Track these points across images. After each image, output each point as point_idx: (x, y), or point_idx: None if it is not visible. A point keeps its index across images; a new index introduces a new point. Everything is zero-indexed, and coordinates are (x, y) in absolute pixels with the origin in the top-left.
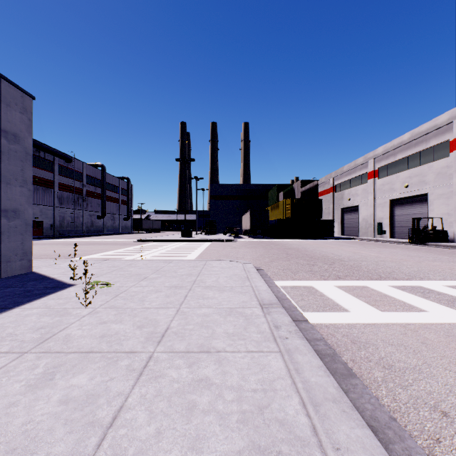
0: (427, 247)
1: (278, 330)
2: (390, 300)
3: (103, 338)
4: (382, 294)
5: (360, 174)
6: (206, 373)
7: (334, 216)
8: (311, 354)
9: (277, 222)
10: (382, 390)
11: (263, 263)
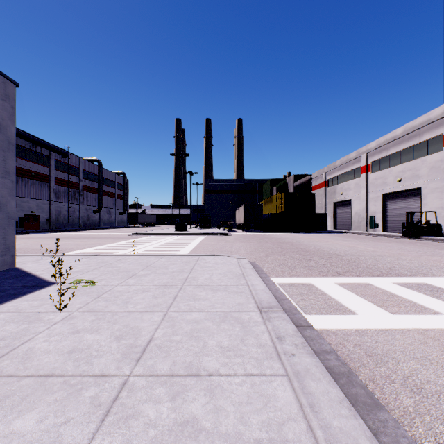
0: (422, 241)
1: (282, 344)
2: (398, 300)
3: (71, 353)
4: (388, 293)
5: (353, 168)
6: (194, 411)
7: (327, 210)
8: (326, 380)
9: (270, 216)
10: (418, 428)
11: (258, 257)
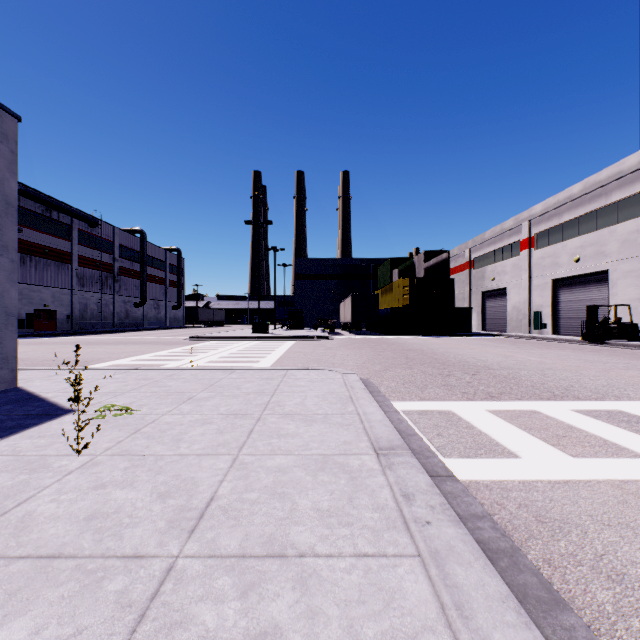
0: (610, 348)
1: (411, 505)
2: (580, 435)
3: (91, 521)
4: (566, 425)
5: (510, 242)
6: (276, 615)
7: (471, 303)
8: (480, 564)
9: (390, 312)
10: (622, 638)
11: (373, 372)
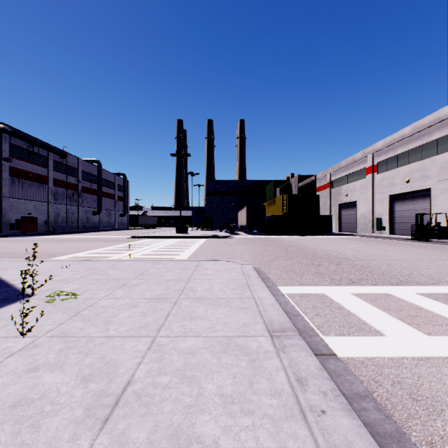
0: (432, 244)
1: (305, 391)
2: (428, 315)
3: (15, 408)
4: (415, 306)
5: (359, 169)
6: None
7: (331, 212)
8: None
9: (274, 218)
10: None
11: (263, 263)
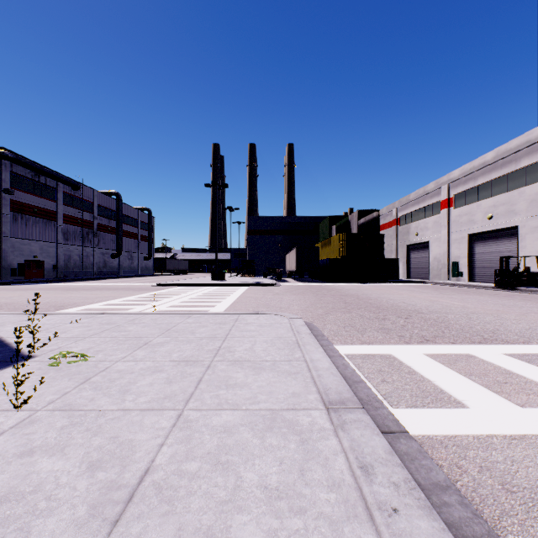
0: (521, 293)
1: (372, 482)
2: (520, 382)
3: (0, 505)
4: (503, 370)
5: (431, 203)
6: None
7: (398, 254)
8: None
9: (329, 262)
10: None
11: (316, 316)
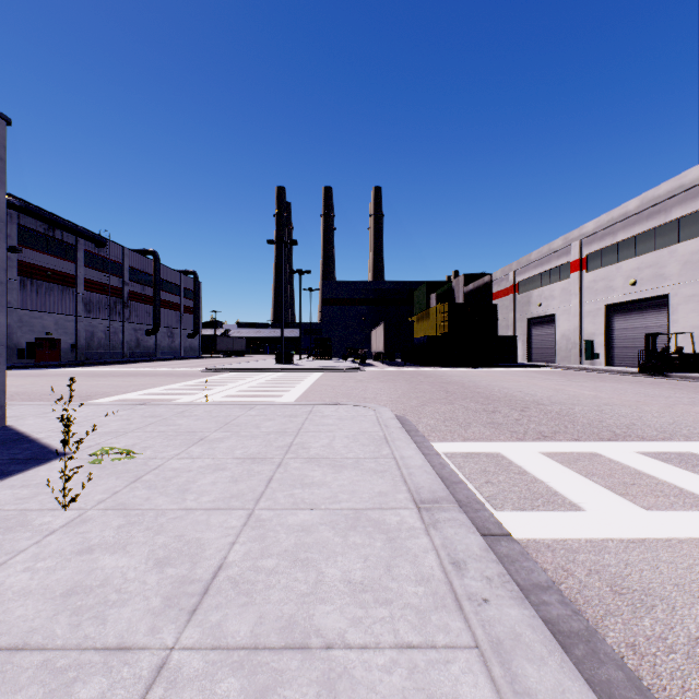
0: (671, 380)
1: (463, 576)
2: (650, 483)
3: (69, 597)
4: (632, 470)
5: (558, 264)
6: None
7: (516, 331)
8: (555, 660)
9: (427, 341)
10: None
11: (410, 408)
